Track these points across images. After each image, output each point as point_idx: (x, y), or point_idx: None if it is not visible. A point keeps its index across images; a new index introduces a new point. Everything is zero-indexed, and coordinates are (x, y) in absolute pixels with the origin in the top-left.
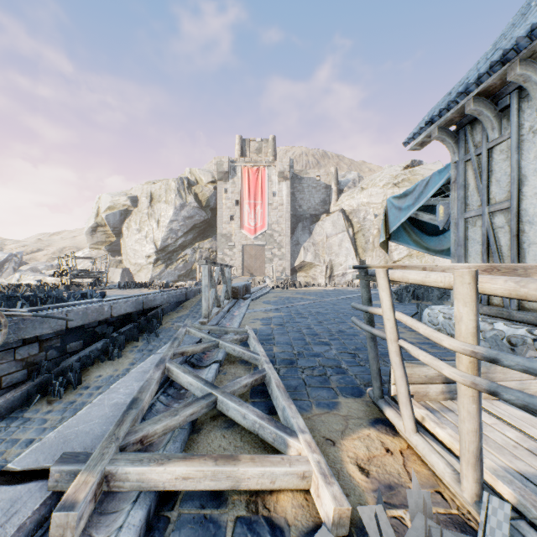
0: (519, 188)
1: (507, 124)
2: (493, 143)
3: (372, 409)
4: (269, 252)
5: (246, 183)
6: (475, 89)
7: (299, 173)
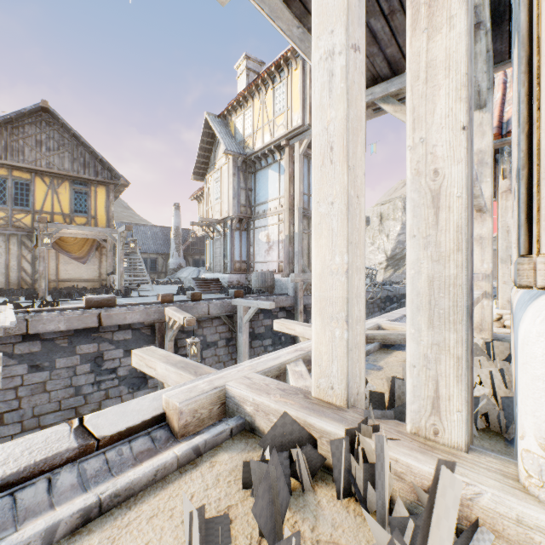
0: None
1: None
2: None
3: None
4: None
5: None
6: None
7: None
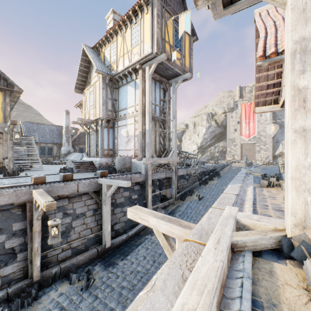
0: None
1: None
2: None
3: None
4: (258, 147)
5: (243, 111)
6: None
7: None
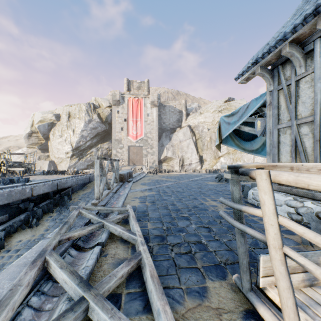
0: (320, 107)
1: (310, 63)
2: (300, 76)
3: (239, 297)
4: (145, 151)
5: (130, 107)
6: (290, 36)
7: (163, 102)
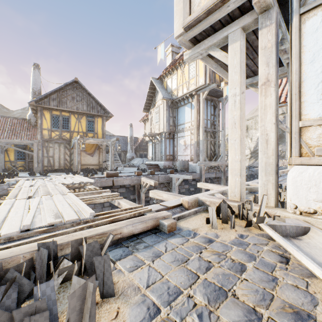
0: None
1: None
2: None
3: None
4: None
5: None
6: None
7: None
